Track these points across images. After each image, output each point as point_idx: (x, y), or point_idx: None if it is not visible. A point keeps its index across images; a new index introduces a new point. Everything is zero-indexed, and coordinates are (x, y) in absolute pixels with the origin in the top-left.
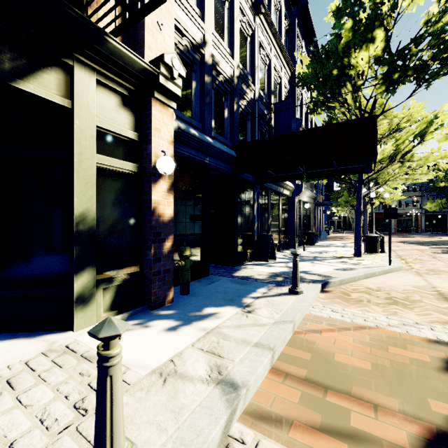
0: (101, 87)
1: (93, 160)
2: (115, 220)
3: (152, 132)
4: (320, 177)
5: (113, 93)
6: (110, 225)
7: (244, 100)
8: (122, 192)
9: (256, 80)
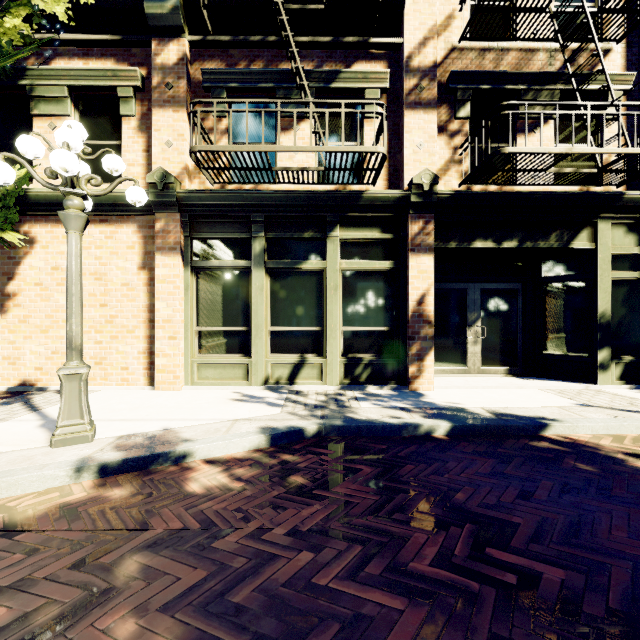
0: (612, 225)
1: (609, 277)
2: (621, 316)
3: None
4: None
5: (621, 225)
6: (618, 320)
7: None
8: (627, 295)
9: None
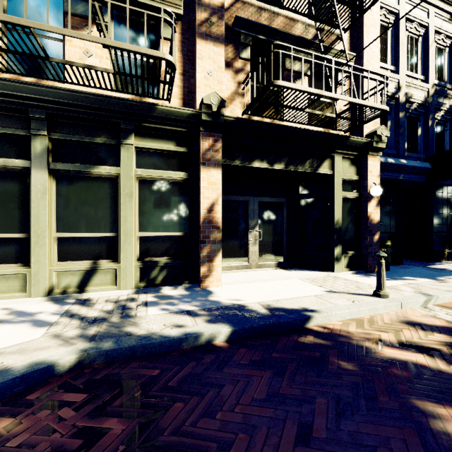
0: (342, 159)
1: (341, 195)
2: (347, 223)
3: (367, 174)
4: None
5: (347, 159)
6: (345, 226)
7: (440, 111)
8: (350, 208)
9: None
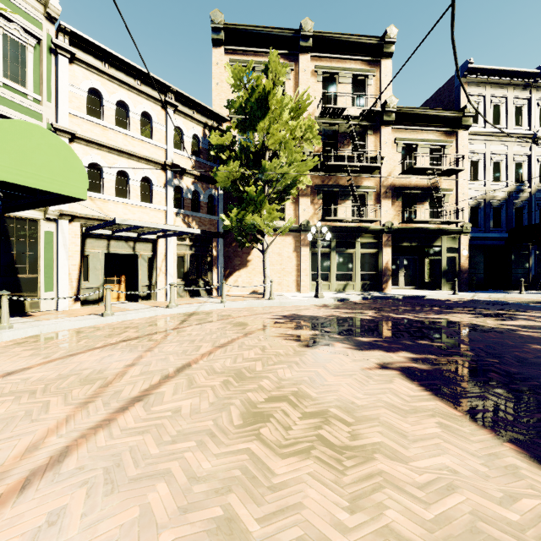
0: (447, 238)
1: (445, 255)
2: (450, 268)
3: (460, 245)
4: None
5: (449, 238)
6: (449, 269)
7: (518, 201)
8: (451, 261)
9: (532, 183)
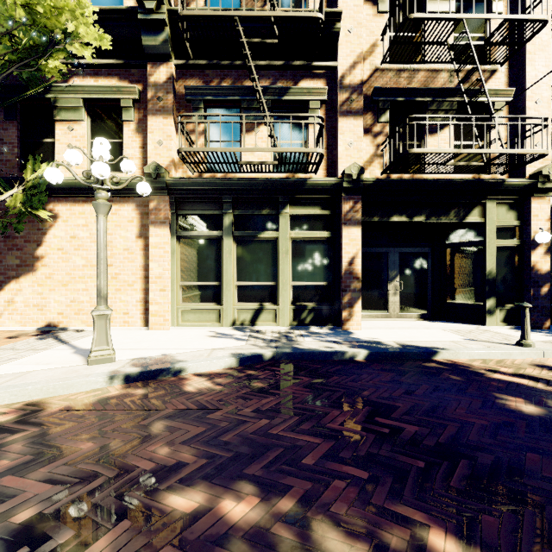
0: (497, 204)
1: (494, 244)
2: (505, 273)
3: (531, 219)
4: None
5: (504, 204)
6: (502, 276)
7: None
8: (509, 258)
9: None
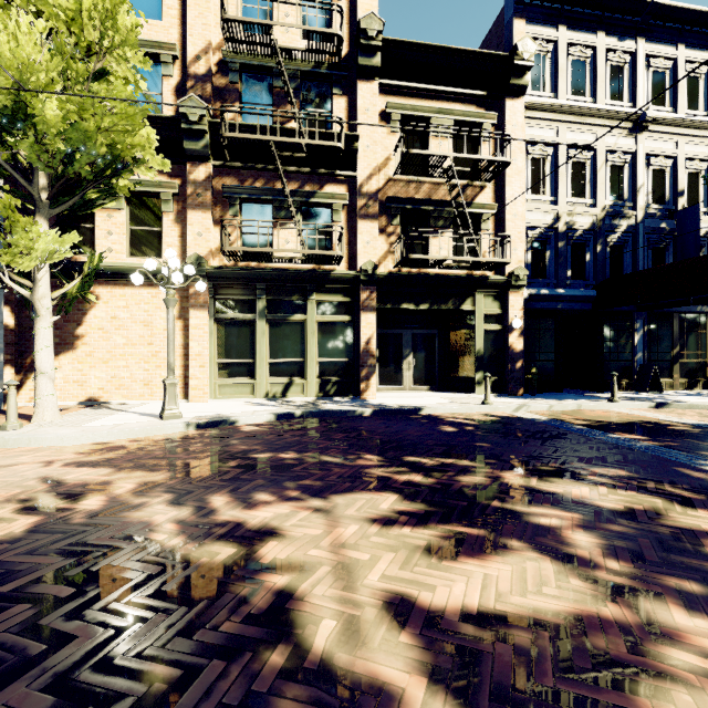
0: (485, 296)
1: (482, 328)
2: (491, 352)
3: (509, 308)
4: (707, 302)
5: (490, 296)
6: (489, 354)
7: (615, 234)
8: (494, 339)
9: (639, 202)
